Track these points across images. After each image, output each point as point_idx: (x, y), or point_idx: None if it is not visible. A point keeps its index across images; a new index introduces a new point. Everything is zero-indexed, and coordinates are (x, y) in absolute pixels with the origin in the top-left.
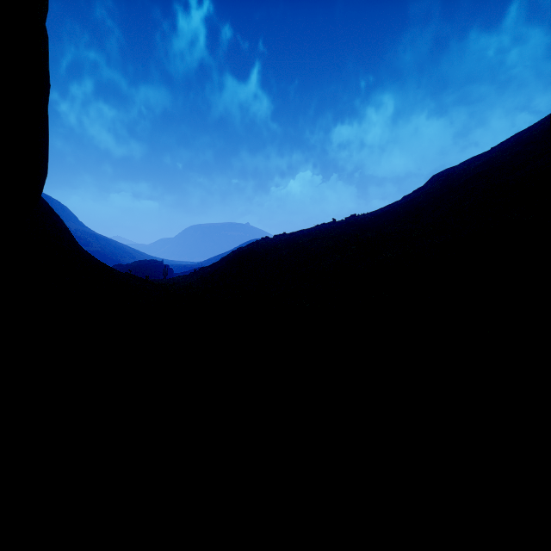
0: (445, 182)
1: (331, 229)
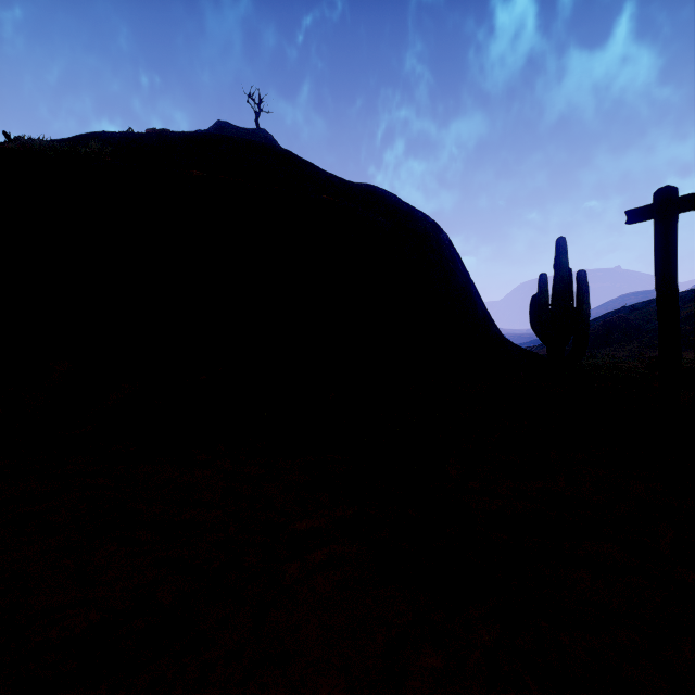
0: None
1: None
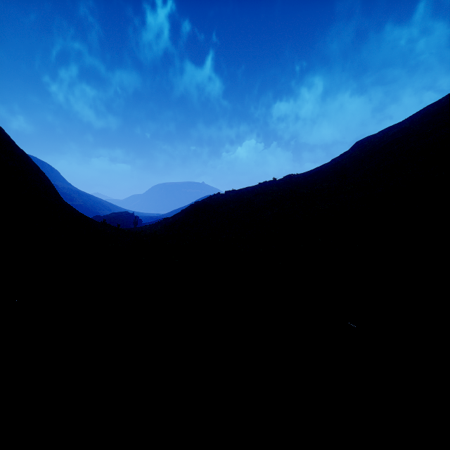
0: (367, 147)
1: (272, 186)
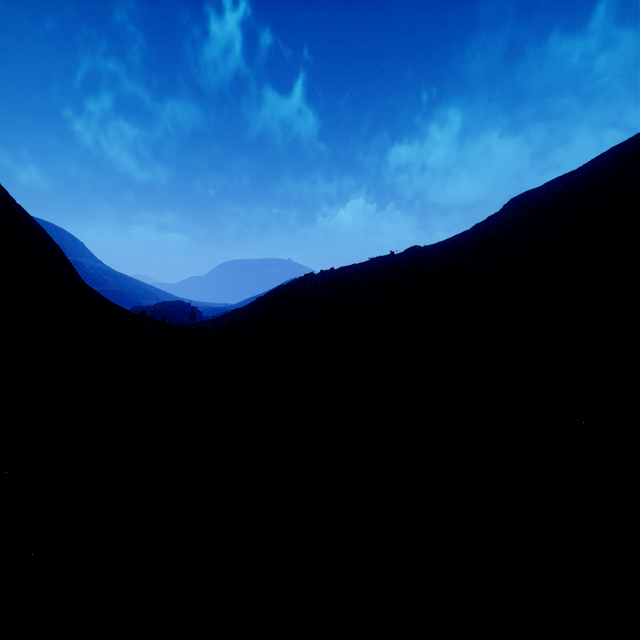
0: (526, 206)
1: (389, 263)
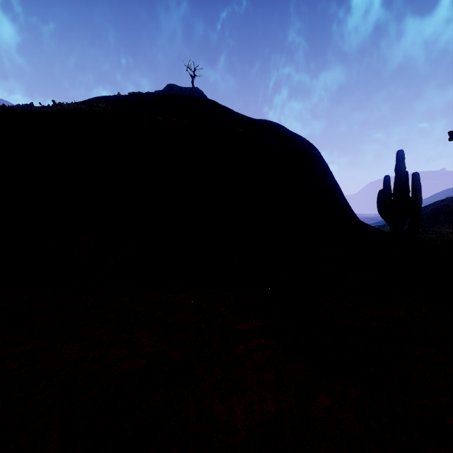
0: None
1: None
